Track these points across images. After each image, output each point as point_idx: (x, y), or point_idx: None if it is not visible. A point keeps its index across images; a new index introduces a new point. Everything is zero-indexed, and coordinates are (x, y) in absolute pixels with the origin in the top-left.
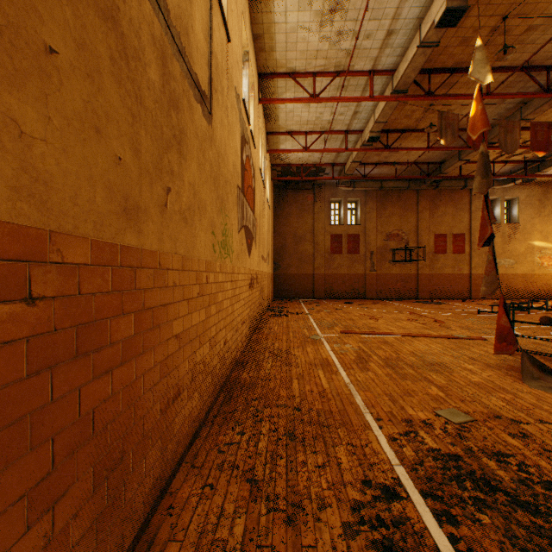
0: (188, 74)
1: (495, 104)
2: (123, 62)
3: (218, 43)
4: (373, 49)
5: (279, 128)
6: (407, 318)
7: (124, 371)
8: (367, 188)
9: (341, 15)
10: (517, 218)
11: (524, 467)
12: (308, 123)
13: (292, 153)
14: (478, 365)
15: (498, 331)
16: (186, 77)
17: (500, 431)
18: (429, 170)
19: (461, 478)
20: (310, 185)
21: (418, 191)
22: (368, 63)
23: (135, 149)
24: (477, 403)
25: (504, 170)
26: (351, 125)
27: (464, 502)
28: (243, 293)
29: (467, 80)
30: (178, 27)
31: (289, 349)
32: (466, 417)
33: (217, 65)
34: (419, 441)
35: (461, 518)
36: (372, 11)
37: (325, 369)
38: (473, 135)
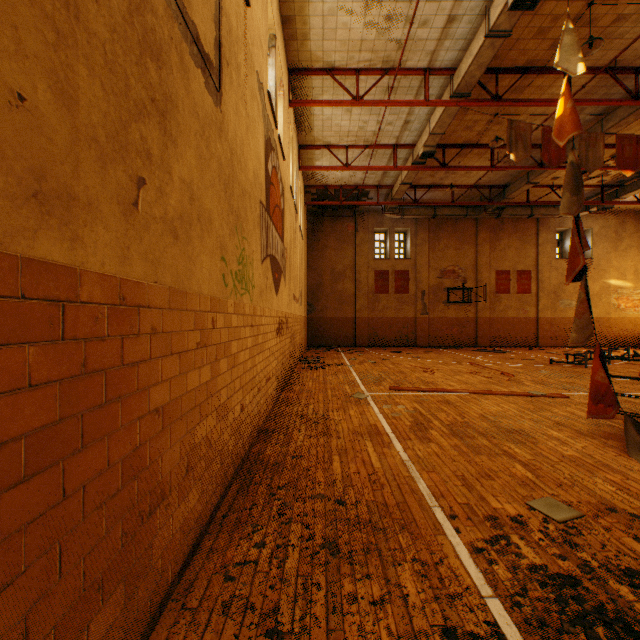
0: (180, 17)
1: None
2: None
3: None
4: (429, 40)
5: (313, 140)
6: (468, 370)
7: (33, 490)
8: (418, 216)
9: None
10: (590, 253)
11: None
12: (349, 135)
13: (330, 171)
14: (566, 432)
15: (593, 389)
16: (176, 19)
17: (621, 533)
18: (491, 195)
19: (588, 619)
20: (350, 212)
21: (477, 220)
22: (424, 58)
23: (64, 93)
24: (579, 488)
25: None
26: (401, 138)
27: None
28: (268, 341)
29: (540, 84)
30: None
31: (327, 412)
32: (570, 512)
33: (230, 29)
34: (514, 552)
35: None
36: None
37: (374, 440)
38: (559, 141)
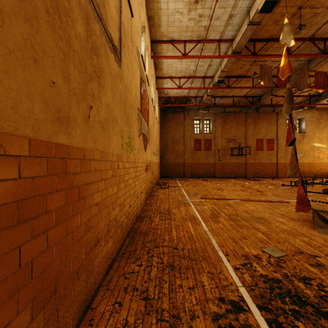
0: (105, 33)
1: (293, 61)
2: (56, 16)
3: (125, 17)
4: (220, 26)
5: (163, 74)
6: (240, 189)
7: (57, 230)
8: (216, 111)
9: (201, 4)
10: (304, 130)
11: (322, 287)
12: (181, 72)
13: (171, 90)
14: (285, 218)
15: (298, 198)
16: (103, 34)
17: (304, 262)
18: (253, 101)
19: (283, 295)
20: (182, 109)
21: (246, 113)
22: (217, 35)
23: (66, 77)
24: (287, 243)
25: (297, 101)
26: (207, 73)
27: (286, 313)
28: (141, 175)
29: (276, 46)
30: (97, 0)
31: (170, 209)
32: (281, 253)
33: (125, 30)
34: (253, 269)
35: (285, 325)
36: (220, 2)
37: (192, 222)
38: (282, 78)
